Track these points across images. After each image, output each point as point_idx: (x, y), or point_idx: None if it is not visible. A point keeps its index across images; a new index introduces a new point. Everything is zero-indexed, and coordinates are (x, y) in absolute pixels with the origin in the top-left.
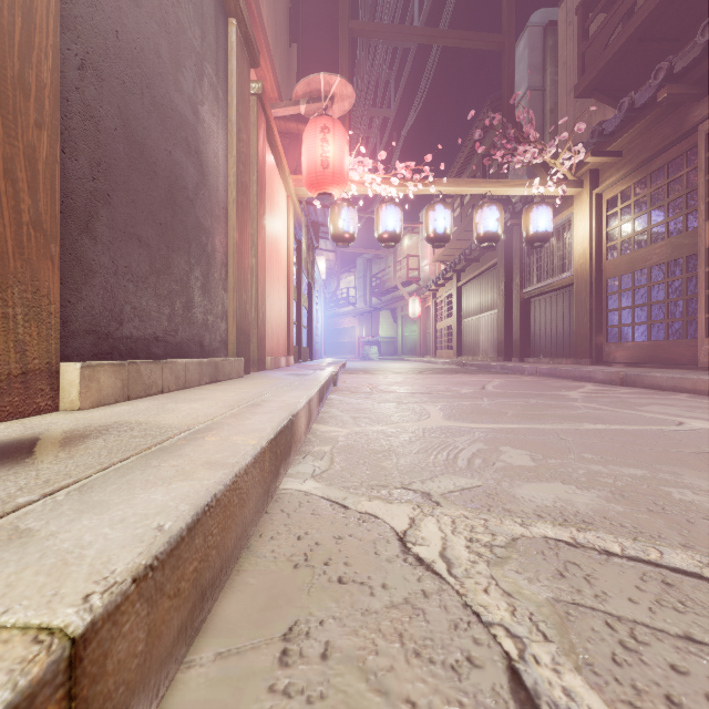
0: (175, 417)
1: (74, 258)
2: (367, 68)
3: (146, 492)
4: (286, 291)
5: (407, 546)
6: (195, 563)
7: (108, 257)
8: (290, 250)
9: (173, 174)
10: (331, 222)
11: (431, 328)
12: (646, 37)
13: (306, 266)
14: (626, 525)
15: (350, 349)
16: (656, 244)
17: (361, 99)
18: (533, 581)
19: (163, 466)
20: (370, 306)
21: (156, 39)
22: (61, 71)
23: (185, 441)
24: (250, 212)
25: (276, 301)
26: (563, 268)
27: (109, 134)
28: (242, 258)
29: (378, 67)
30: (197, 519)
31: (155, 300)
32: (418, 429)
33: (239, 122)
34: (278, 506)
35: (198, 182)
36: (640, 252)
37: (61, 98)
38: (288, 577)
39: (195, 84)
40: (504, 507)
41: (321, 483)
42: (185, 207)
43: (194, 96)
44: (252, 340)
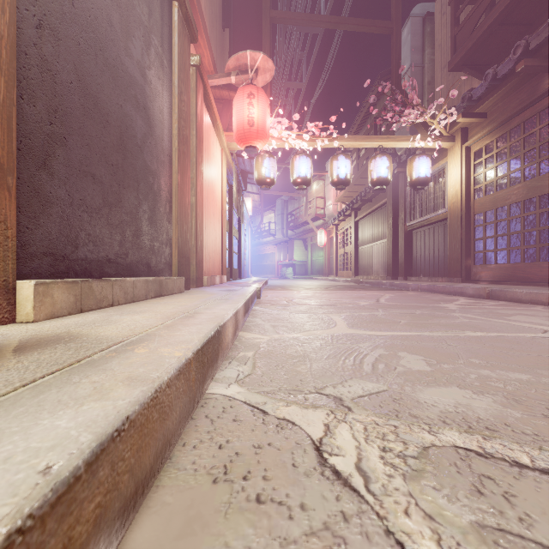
0: (115, 328)
1: (32, 190)
2: (284, 49)
3: (52, 416)
4: (220, 224)
5: (323, 457)
6: (98, 498)
7: (64, 191)
8: (223, 192)
9: (124, 124)
10: (256, 169)
11: (334, 254)
12: (506, 22)
13: (236, 204)
14: (528, 432)
15: (271, 270)
16: (514, 186)
17: (280, 74)
18: (452, 499)
19: (82, 383)
20: (286, 236)
21: (109, 10)
22: (19, 28)
23: (115, 353)
24: (191, 159)
25: (212, 232)
26: (439, 206)
27: (65, 86)
28: (183, 196)
29: (293, 48)
30: (101, 448)
31: (108, 228)
32: (327, 336)
33: (181, 86)
34: (203, 412)
35: (146, 132)
36: (501, 192)
37: (19, 51)
38: (206, 495)
39: (143, 52)
40: (411, 413)
41: (244, 388)
42: (134, 152)
43: (142, 62)
44: (192, 263)
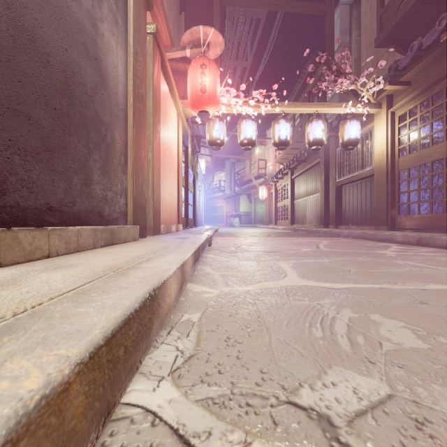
0: (3, 297)
1: None
2: (232, 32)
3: None
4: (176, 180)
5: None
6: None
7: None
8: (180, 152)
9: (70, 69)
10: (208, 132)
11: (273, 206)
12: (427, 1)
13: (191, 163)
14: None
15: (221, 220)
16: (437, 145)
17: (228, 54)
18: None
19: None
20: (234, 192)
21: None
22: None
23: None
24: (148, 119)
25: (169, 186)
26: (366, 164)
27: None
28: (138, 150)
29: (239, 32)
30: None
31: (49, 175)
32: (280, 289)
33: (136, 46)
34: None
35: (97, 83)
36: (424, 151)
37: None
38: None
39: (94, 3)
40: None
41: (180, 389)
42: (83, 101)
43: (93, 12)
44: (149, 212)
